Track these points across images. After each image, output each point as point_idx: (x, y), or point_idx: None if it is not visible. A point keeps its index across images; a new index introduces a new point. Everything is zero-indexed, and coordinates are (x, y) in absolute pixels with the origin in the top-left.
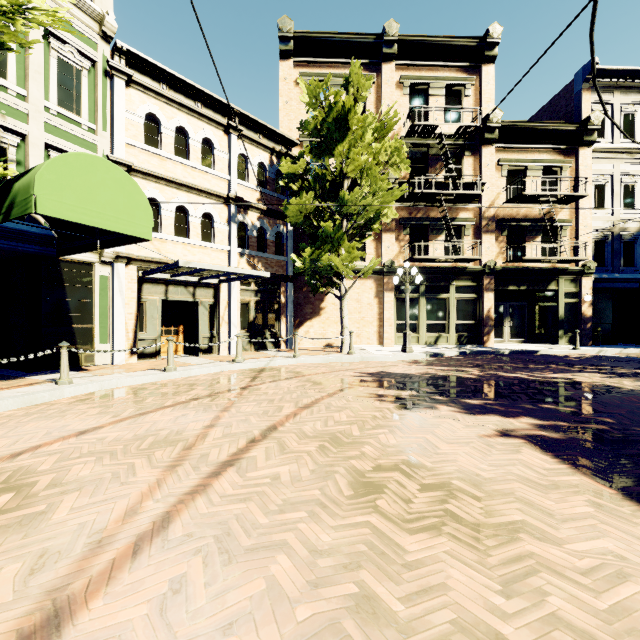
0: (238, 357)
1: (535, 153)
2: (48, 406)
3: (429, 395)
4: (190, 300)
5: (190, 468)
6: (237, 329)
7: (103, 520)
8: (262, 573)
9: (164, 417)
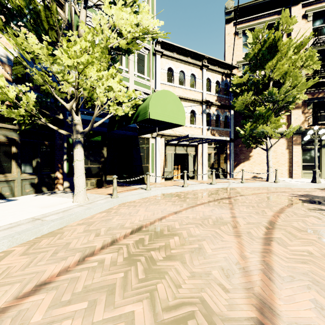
0: (213, 181)
1: None
2: (148, 199)
3: None
4: (185, 153)
5: (248, 238)
6: (206, 167)
7: (232, 258)
8: None
9: (204, 209)
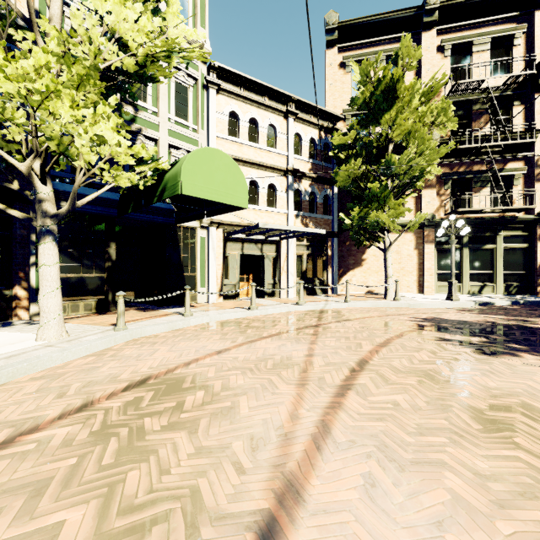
0: (300, 300)
1: None
2: (184, 331)
3: (503, 342)
4: (259, 254)
5: (316, 387)
6: (293, 277)
7: (277, 419)
8: (439, 484)
9: (269, 345)
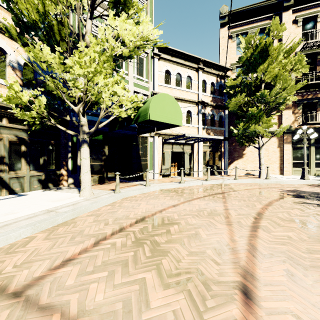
0: (208, 178)
1: None
2: (148, 194)
3: None
4: (181, 151)
5: (238, 226)
6: (201, 164)
7: (224, 241)
8: None
9: (200, 203)
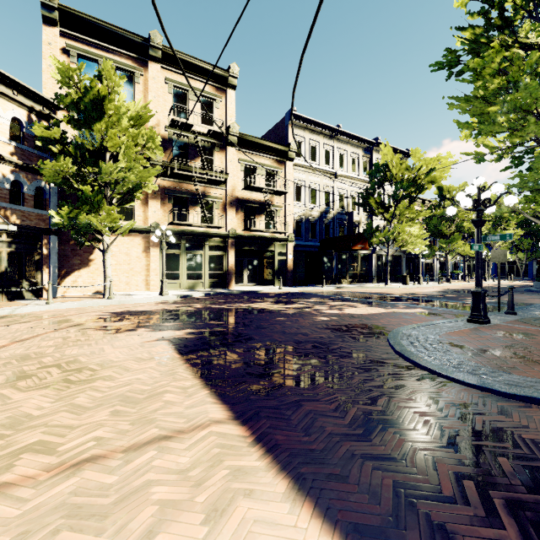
0: None
1: (262, 159)
2: None
3: (142, 323)
4: None
5: None
6: None
7: None
8: None
9: None
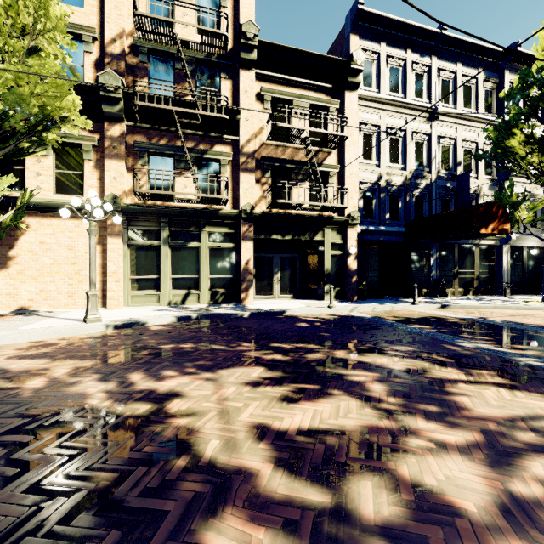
0: None
1: (302, 88)
2: None
3: None
4: None
5: None
6: None
7: None
8: None
9: None
